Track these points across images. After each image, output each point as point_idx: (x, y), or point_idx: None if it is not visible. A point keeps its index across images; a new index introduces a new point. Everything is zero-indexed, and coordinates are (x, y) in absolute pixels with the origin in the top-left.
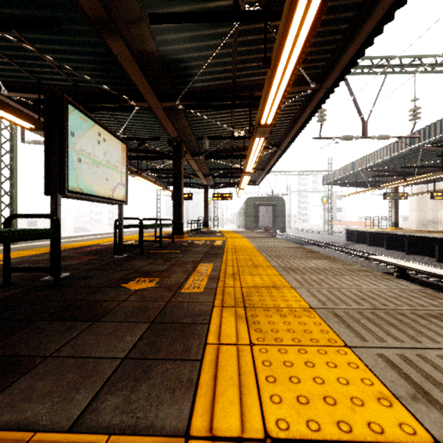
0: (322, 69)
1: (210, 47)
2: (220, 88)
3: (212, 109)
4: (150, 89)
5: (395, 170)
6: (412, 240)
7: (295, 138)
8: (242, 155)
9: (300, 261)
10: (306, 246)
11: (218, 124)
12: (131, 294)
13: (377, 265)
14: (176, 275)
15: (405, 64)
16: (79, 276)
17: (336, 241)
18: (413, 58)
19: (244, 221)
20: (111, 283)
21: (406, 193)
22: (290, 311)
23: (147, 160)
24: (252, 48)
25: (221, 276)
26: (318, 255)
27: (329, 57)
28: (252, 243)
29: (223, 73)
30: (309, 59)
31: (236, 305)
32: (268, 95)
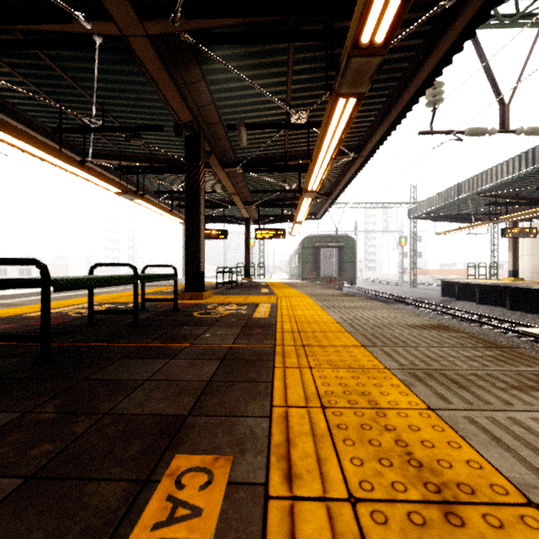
0: None
1: None
2: None
3: (251, 41)
4: None
5: (520, 195)
6: None
7: (391, 130)
8: (302, 165)
9: None
10: (389, 304)
11: (263, 92)
12: None
13: (525, 341)
14: None
15: None
16: None
17: (426, 297)
18: None
19: (300, 268)
20: None
21: (535, 229)
22: None
23: (158, 179)
24: None
25: None
26: None
27: None
28: (328, 311)
29: None
30: None
31: None
32: None
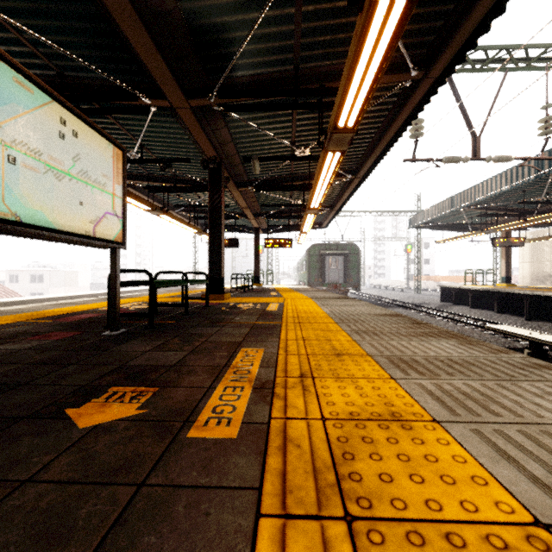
0: (429, 47)
1: (261, 3)
2: (276, 79)
3: (264, 110)
4: (169, 74)
5: (508, 208)
6: (535, 301)
7: (379, 159)
8: (306, 185)
9: (410, 342)
10: (389, 308)
11: (272, 136)
12: (67, 448)
13: (494, 336)
14: (192, 377)
15: (533, 58)
16: (3, 381)
17: (426, 302)
18: (545, 48)
19: (307, 275)
20: (48, 404)
21: (523, 238)
22: (489, 543)
23: (177, 194)
24: (326, 7)
25: (278, 382)
26: (432, 329)
27: (441, 25)
28: (322, 307)
29: (280, 53)
30: (410, 29)
31: (322, 506)
32: (353, 71)
